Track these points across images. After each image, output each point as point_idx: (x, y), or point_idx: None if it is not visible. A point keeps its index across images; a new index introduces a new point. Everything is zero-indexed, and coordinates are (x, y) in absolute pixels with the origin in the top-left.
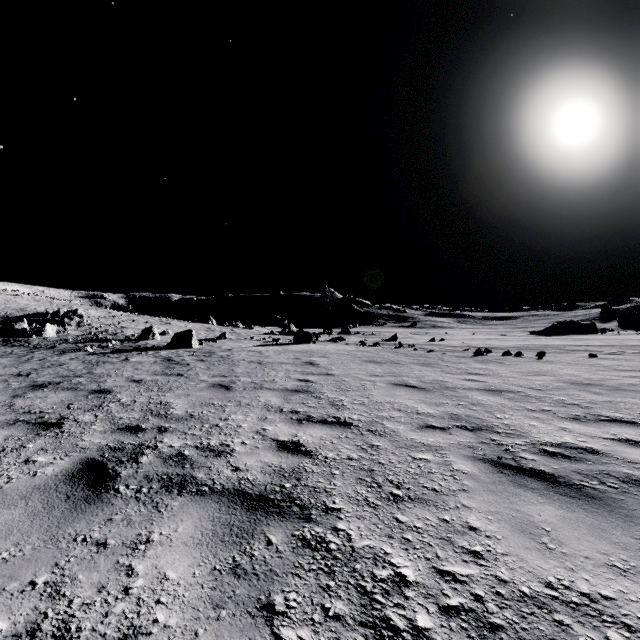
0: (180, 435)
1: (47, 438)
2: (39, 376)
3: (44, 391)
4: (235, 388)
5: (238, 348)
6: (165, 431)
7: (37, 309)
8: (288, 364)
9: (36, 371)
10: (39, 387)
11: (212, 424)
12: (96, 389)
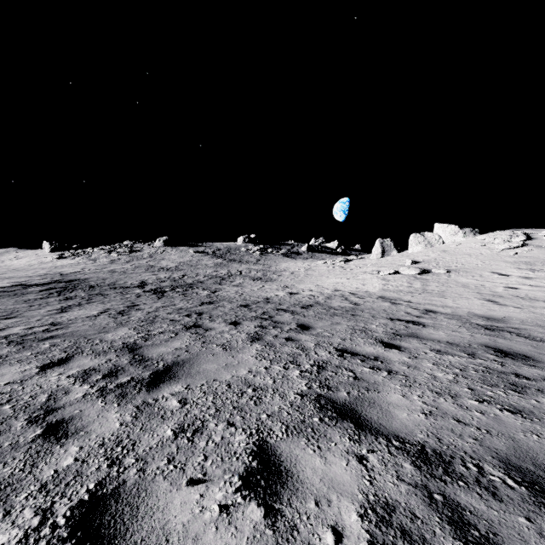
0: None
1: None
2: None
3: None
4: None
5: None
6: None
7: None
8: None
9: None
10: None
11: None
12: None
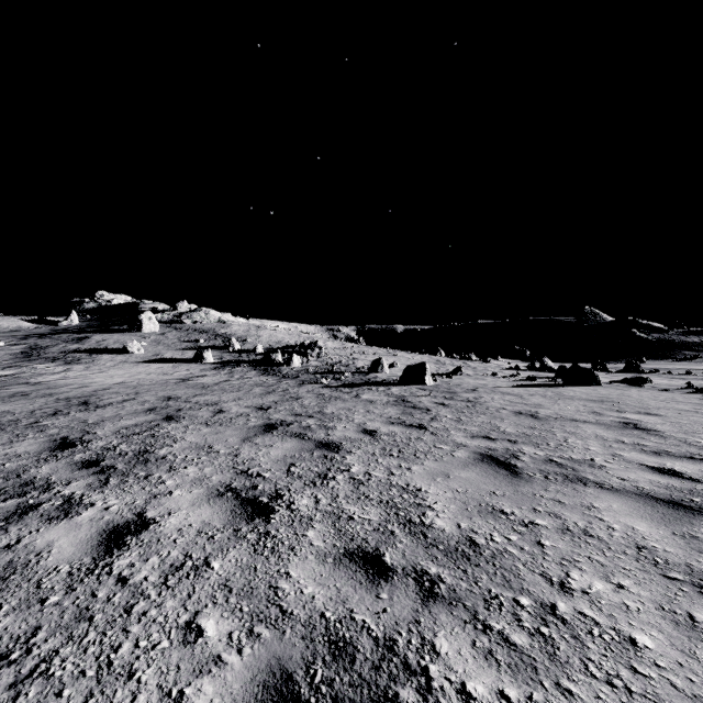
0: (473, 631)
1: (243, 548)
2: (275, 412)
3: (272, 435)
4: (525, 471)
5: (484, 388)
6: (433, 595)
7: (289, 342)
8: (589, 424)
9: (275, 405)
10: (270, 428)
11: (537, 600)
12: (323, 440)
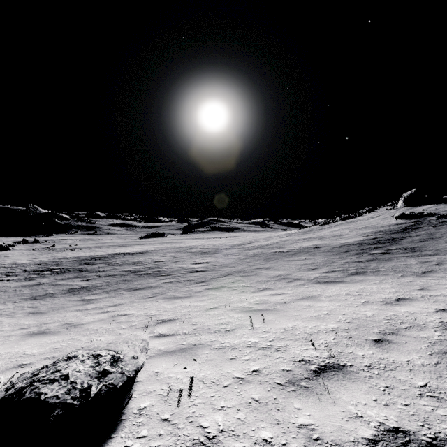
0: None
1: None
2: None
3: None
4: None
5: None
6: None
7: None
8: None
9: None
10: None
11: None
12: None
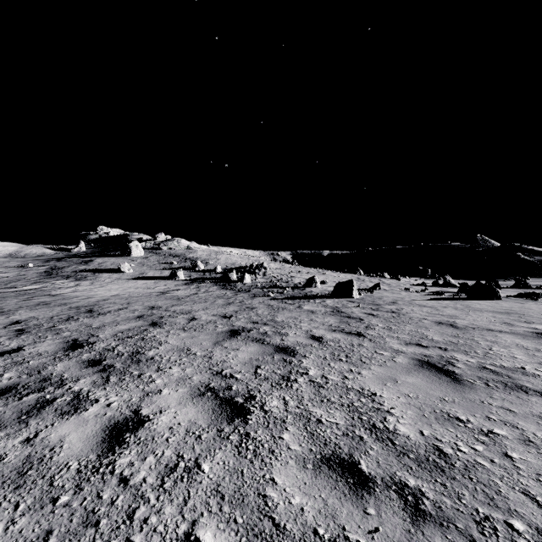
0: None
1: (228, 449)
2: (237, 319)
3: (237, 340)
4: (465, 378)
5: (402, 301)
6: (420, 513)
7: (241, 263)
8: (506, 333)
9: (235, 313)
10: (235, 334)
11: (532, 525)
12: (280, 345)
